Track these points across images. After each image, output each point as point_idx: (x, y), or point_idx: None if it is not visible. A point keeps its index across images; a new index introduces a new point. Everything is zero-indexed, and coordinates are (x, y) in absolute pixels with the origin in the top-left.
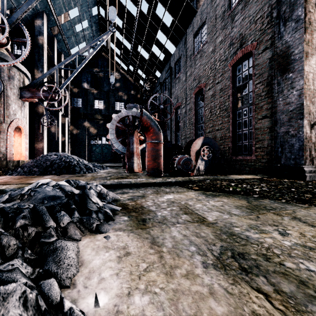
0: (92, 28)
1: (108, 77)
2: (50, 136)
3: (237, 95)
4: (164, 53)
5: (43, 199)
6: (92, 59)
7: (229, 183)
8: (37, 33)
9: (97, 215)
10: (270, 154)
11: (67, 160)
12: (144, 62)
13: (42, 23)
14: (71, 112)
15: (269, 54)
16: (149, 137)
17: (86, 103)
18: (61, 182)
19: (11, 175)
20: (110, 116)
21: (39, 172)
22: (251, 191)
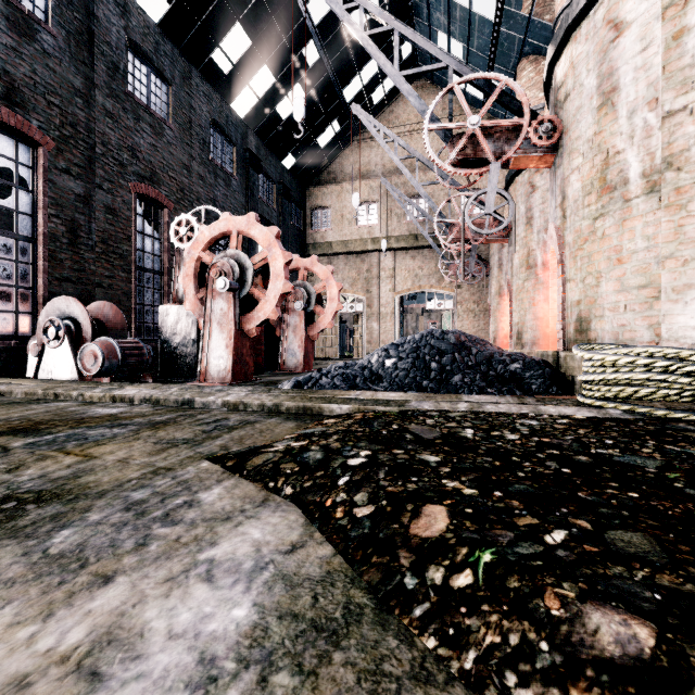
0: None
1: None
2: None
3: None
4: None
5: None
6: None
7: None
8: None
9: None
10: None
11: None
12: None
13: None
14: None
15: None
16: None
17: None
18: None
19: None
20: None
21: None
22: None
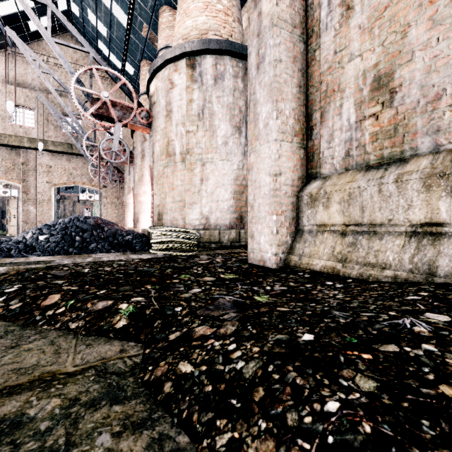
0: None
1: None
2: None
3: None
4: None
5: None
6: None
7: None
8: None
9: None
10: None
11: None
12: None
13: None
14: None
15: None
16: None
17: None
18: None
19: None
20: None
21: None
22: None
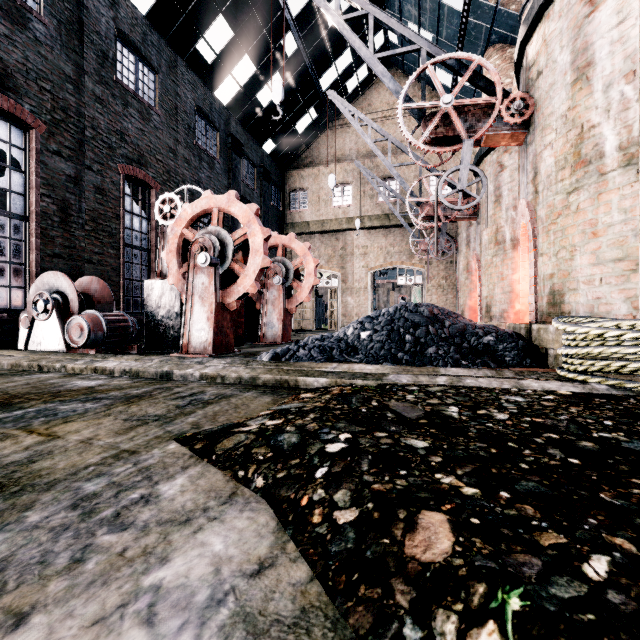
0: None
1: None
2: None
3: None
4: None
5: None
6: None
7: None
8: None
9: None
10: None
11: None
12: None
13: None
14: None
15: None
16: None
17: None
18: None
19: None
20: None
21: None
22: None
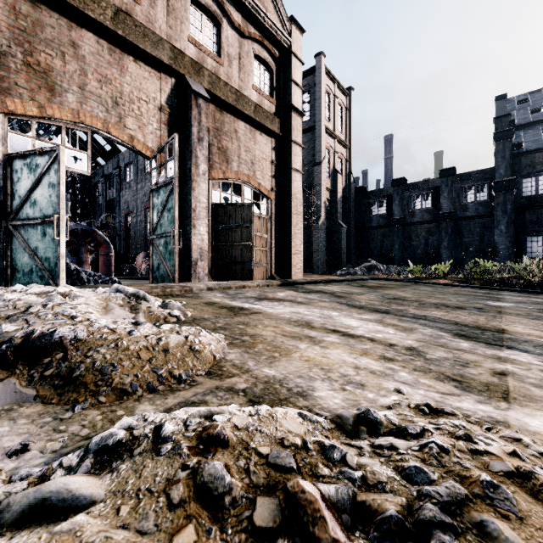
0: None
1: None
2: None
3: None
4: (111, 145)
5: None
6: None
7: None
8: None
9: None
10: None
11: None
12: (79, 141)
13: None
14: None
15: None
16: (103, 250)
17: None
18: None
19: None
20: None
21: None
22: None
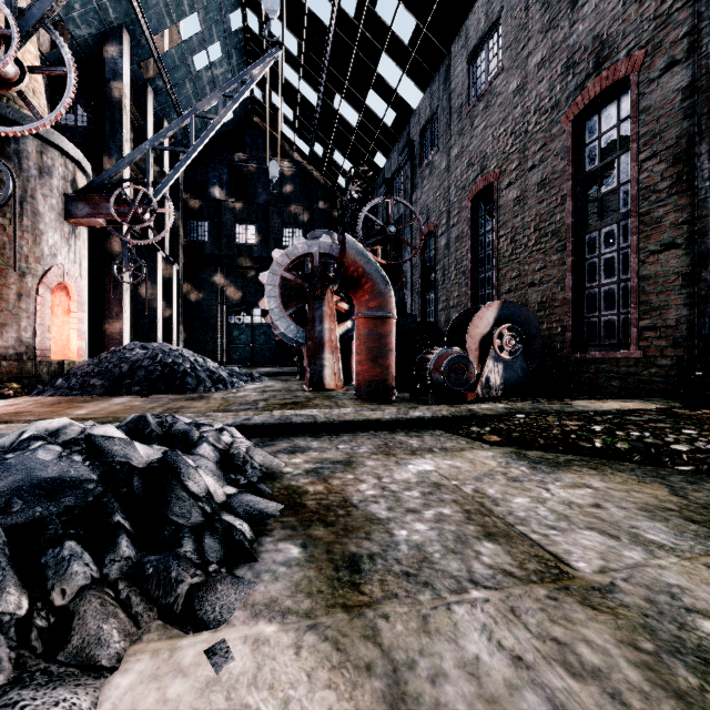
0: (231, 61)
1: (267, 173)
2: (138, 305)
3: (586, 195)
4: (396, 108)
5: (12, 496)
6: (232, 132)
7: (587, 426)
8: (110, 76)
9: (199, 544)
10: (687, 346)
11: (168, 360)
12: (348, 133)
13: (119, 53)
14: (185, 253)
15: (683, 78)
16: (362, 302)
17: (219, 233)
18: (101, 430)
19: (39, 395)
20: (271, 261)
21: (102, 387)
22: (664, 452)
